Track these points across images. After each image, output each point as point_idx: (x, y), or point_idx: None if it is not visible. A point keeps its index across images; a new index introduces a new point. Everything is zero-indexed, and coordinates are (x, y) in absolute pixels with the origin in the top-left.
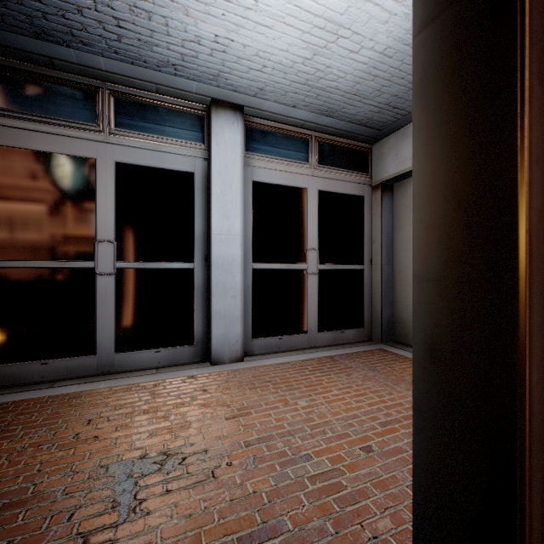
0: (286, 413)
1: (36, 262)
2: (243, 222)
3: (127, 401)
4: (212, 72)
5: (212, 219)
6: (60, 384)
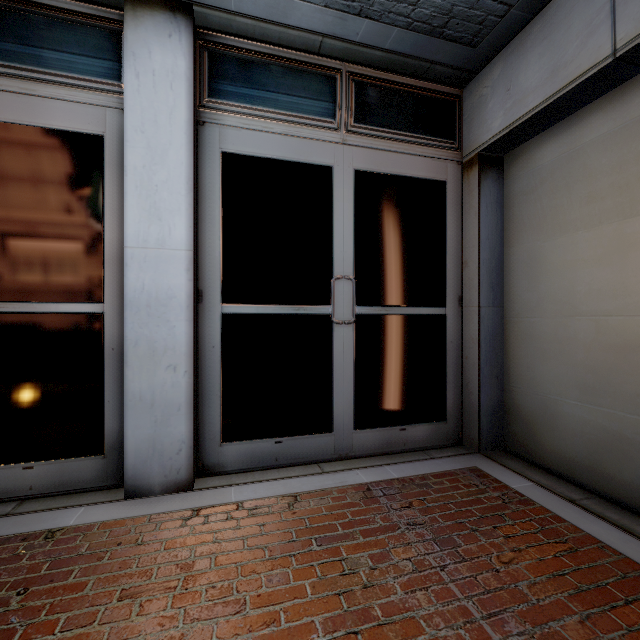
0: None
1: None
2: (192, 224)
3: None
4: None
5: (125, 219)
6: None
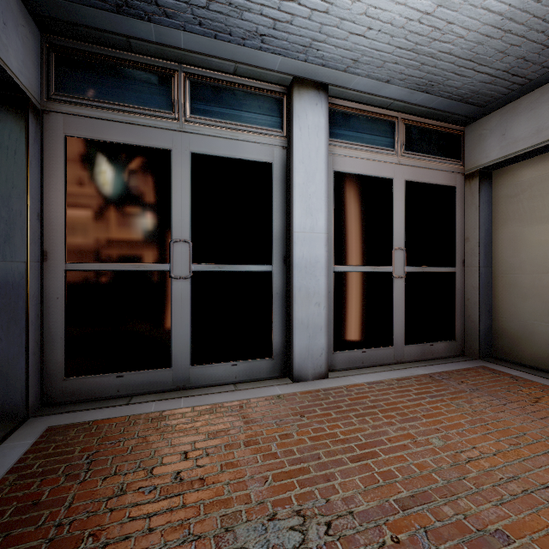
0: (423, 456)
1: (111, 264)
2: (327, 218)
3: (219, 427)
4: (303, 42)
5: (294, 215)
6: (137, 400)
